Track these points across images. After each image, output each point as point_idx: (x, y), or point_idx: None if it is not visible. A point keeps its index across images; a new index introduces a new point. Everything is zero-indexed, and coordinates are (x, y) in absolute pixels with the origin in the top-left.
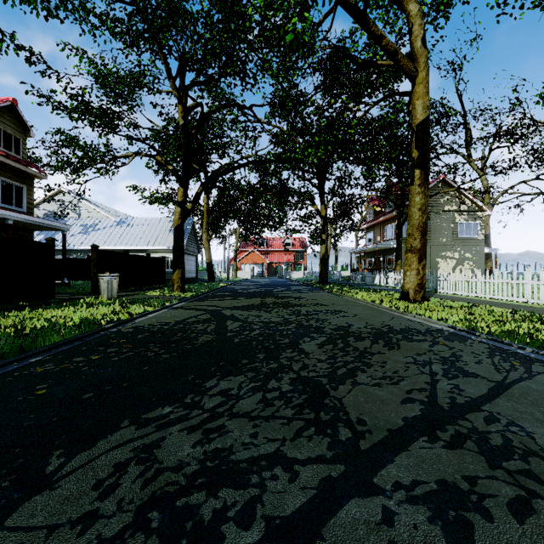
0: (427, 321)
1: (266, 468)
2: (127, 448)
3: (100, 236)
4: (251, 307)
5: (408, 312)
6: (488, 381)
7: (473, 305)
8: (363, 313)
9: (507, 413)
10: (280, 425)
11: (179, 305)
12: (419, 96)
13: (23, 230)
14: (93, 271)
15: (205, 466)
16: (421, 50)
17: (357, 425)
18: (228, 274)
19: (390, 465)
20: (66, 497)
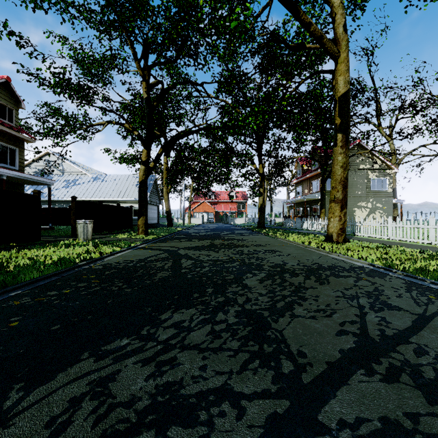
0: (350, 260)
1: (214, 404)
2: (84, 381)
3: (80, 190)
4: (202, 247)
5: (333, 252)
6: (410, 313)
7: (387, 246)
8: (295, 252)
9: (433, 345)
10: (227, 357)
11: (143, 246)
12: (341, 73)
13: (15, 184)
14: (73, 218)
15: (156, 401)
16: (342, 35)
17: (298, 357)
18: (183, 221)
19: (333, 400)
20: (18, 437)
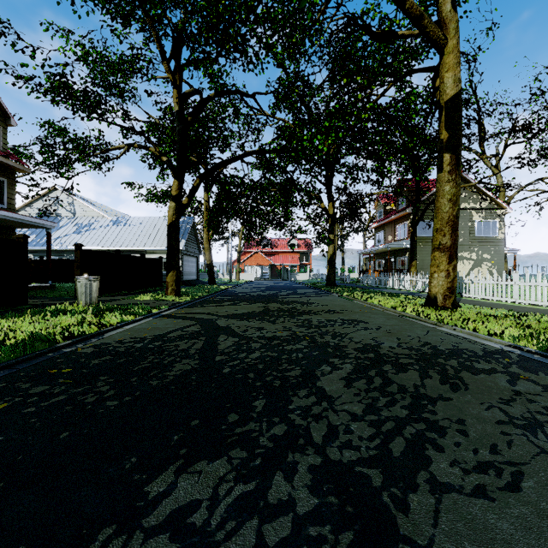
0: (475, 336)
1: None
2: None
3: (95, 236)
4: (251, 315)
5: (443, 323)
6: None
7: (521, 314)
8: (388, 323)
9: None
10: None
11: (169, 312)
12: (449, 67)
13: (3, 228)
14: (77, 273)
15: None
16: (450, 14)
17: None
18: (230, 277)
19: None
20: None
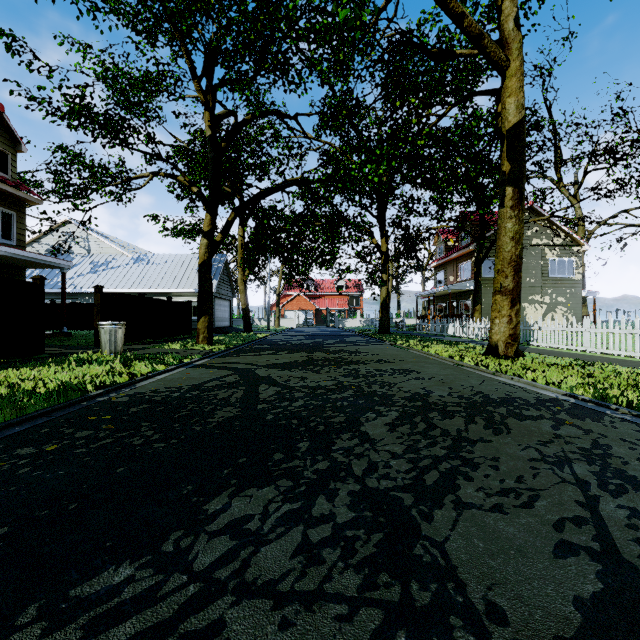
0: (532, 386)
1: None
2: None
3: (113, 277)
4: (294, 365)
5: (502, 372)
6: None
7: (587, 363)
8: (442, 373)
9: None
10: (335, 622)
11: (202, 362)
12: (511, 92)
13: (12, 268)
14: (97, 318)
15: None
16: (513, 33)
17: (489, 623)
18: (268, 323)
19: None
20: None
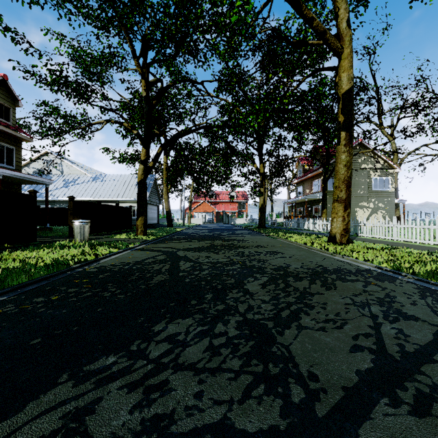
0: (355, 262)
1: None
2: (57, 414)
3: (79, 190)
4: (201, 248)
5: (337, 253)
6: (429, 324)
7: (392, 247)
8: (298, 254)
9: None
10: (227, 381)
11: (141, 247)
12: (344, 69)
13: (13, 184)
14: (70, 218)
15: None
16: (346, 30)
17: (309, 381)
18: (183, 221)
19: None
20: None
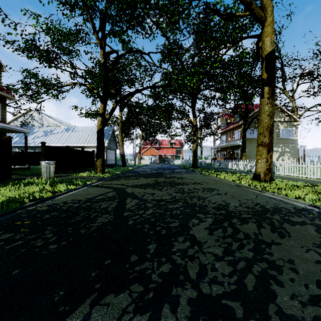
0: (287, 199)
1: None
2: None
3: (55, 138)
4: (147, 185)
5: (266, 190)
6: None
7: (313, 185)
8: (231, 191)
9: None
10: None
11: (97, 183)
12: (267, 34)
13: None
14: (42, 159)
15: None
16: (268, 2)
17: None
18: (135, 162)
19: None
20: None
